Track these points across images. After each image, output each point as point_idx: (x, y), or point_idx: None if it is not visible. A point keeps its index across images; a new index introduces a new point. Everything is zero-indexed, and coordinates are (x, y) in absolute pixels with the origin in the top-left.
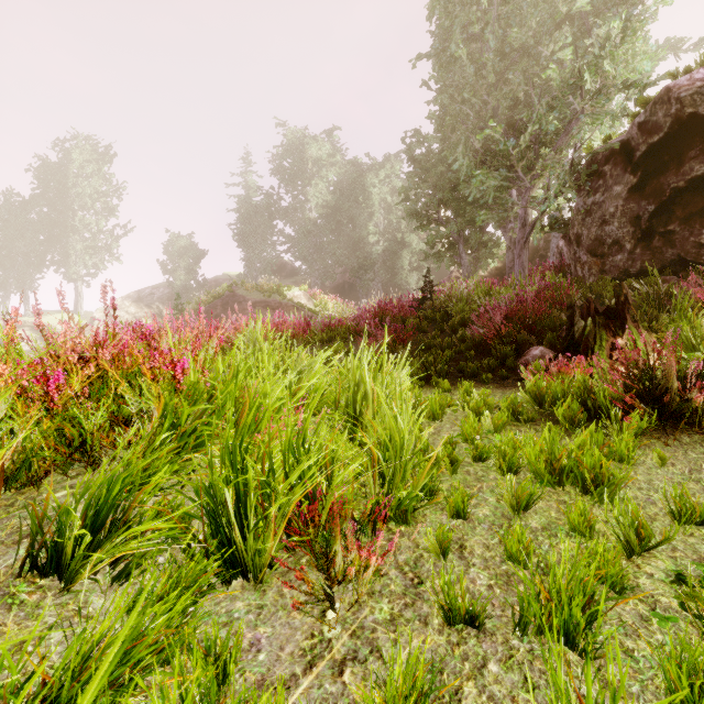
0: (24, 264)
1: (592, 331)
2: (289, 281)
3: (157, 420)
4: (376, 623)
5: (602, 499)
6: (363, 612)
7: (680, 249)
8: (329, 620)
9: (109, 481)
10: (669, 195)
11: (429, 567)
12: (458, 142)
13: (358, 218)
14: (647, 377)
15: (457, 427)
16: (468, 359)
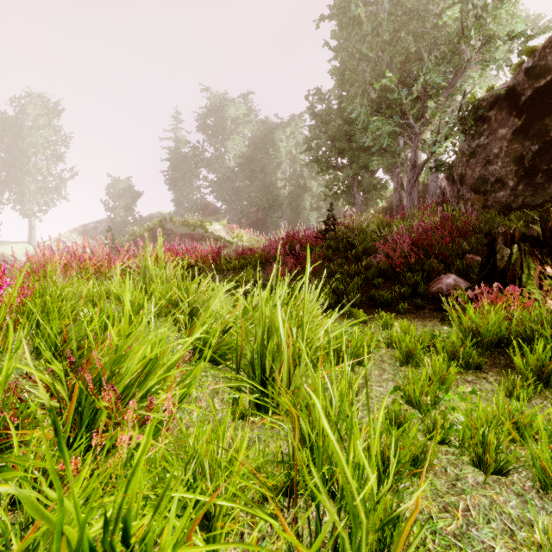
0: None
1: (518, 259)
2: (212, 218)
3: None
4: None
5: None
6: None
7: None
8: None
9: None
10: None
11: None
12: (355, 95)
13: (268, 166)
14: None
15: (387, 374)
16: (375, 286)
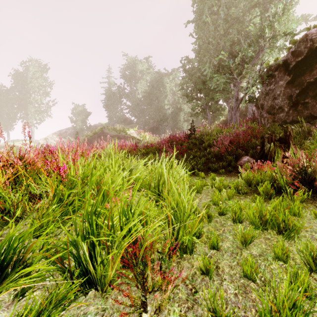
0: (7, 118)
1: (273, 149)
2: (129, 126)
3: (51, 197)
4: None
5: (289, 238)
6: (163, 313)
7: (311, 110)
8: None
9: (9, 240)
10: (306, 85)
11: (200, 280)
12: (206, 61)
13: (160, 97)
14: (303, 172)
15: (209, 196)
16: (212, 162)
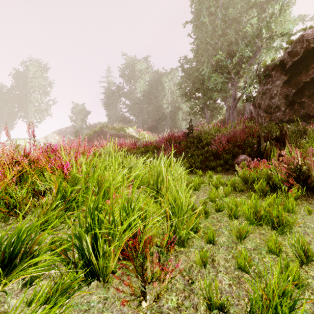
0: (8, 117)
1: (269, 148)
2: (128, 125)
3: (55, 194)
4: (169, 309)
5: (282, 233)
6: (162, 301)
7: (307, 110)
8: (143, 307)
9: (18, 233)
10: (302, 85)
11: (196, 272)
12: (204, 61)
13: (158, 96)
14: (298, 170)
15: (206, 194)
16: (210, 160)
